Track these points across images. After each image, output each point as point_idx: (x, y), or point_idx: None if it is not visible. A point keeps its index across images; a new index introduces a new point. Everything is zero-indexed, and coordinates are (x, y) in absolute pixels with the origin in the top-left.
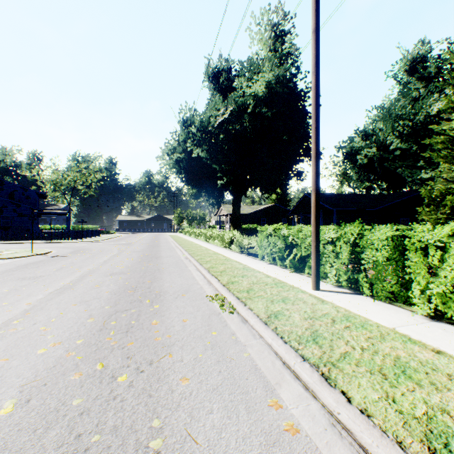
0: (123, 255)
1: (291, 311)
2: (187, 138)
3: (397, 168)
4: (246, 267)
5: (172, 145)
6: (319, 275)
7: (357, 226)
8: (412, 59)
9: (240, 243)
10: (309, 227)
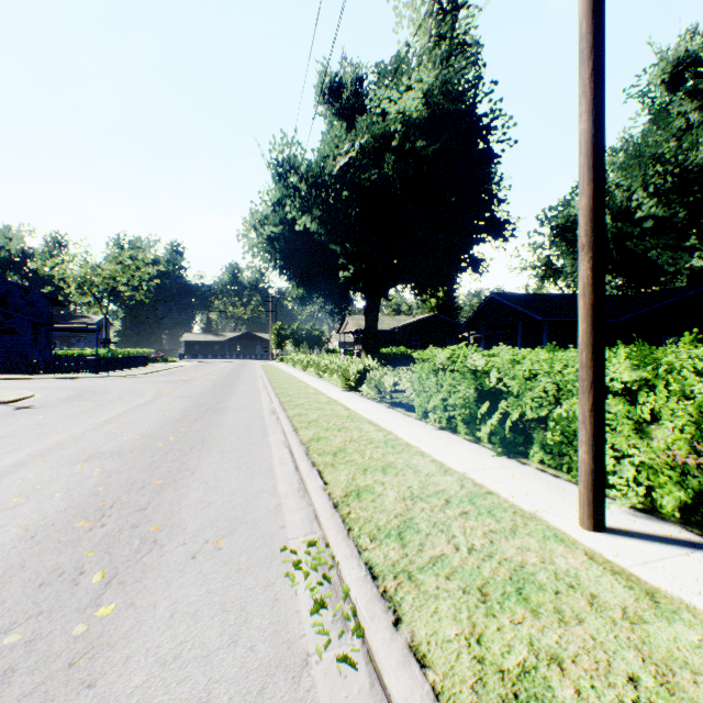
0: (155, 405)
1: (580, 680)
2: (285, 196)
3: (648, 250)
4: (391, 439)
5: (263, 212)
6: (603, 488)
7: (687, 349)
8: (676, 60)
9: (377, 382)
10: (541, 351)
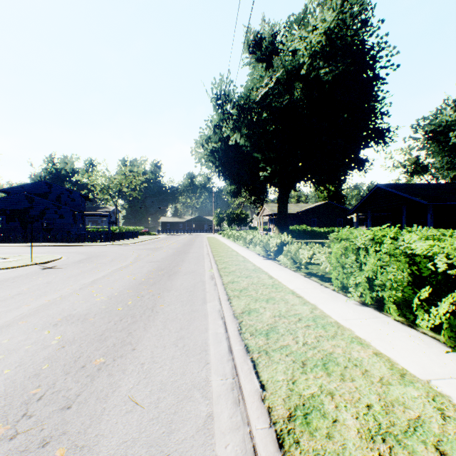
0: (130, 268)
1: None
2: (222, 120)
3: None
4: (319, 317)
5: (207, 134)
6: None
7: None
8: None
9: (293, 255)
10: None
